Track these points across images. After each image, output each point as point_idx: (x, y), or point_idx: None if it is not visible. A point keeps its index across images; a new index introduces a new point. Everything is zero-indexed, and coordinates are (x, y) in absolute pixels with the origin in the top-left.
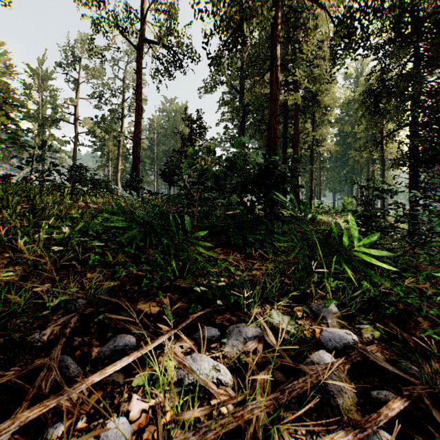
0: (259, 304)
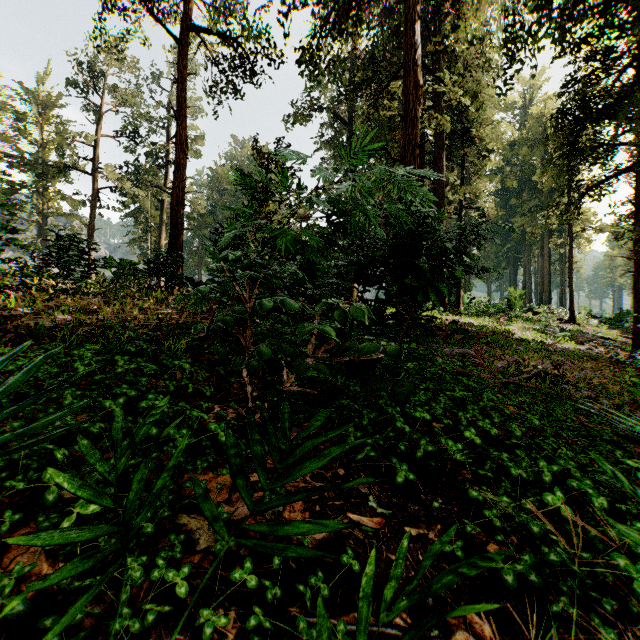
0: None
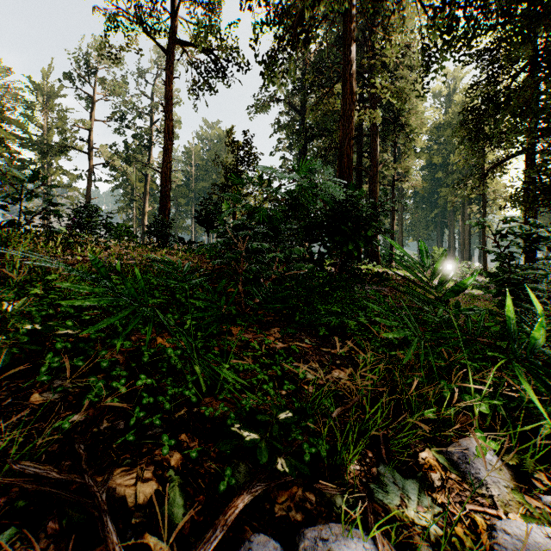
0: (355, 451)
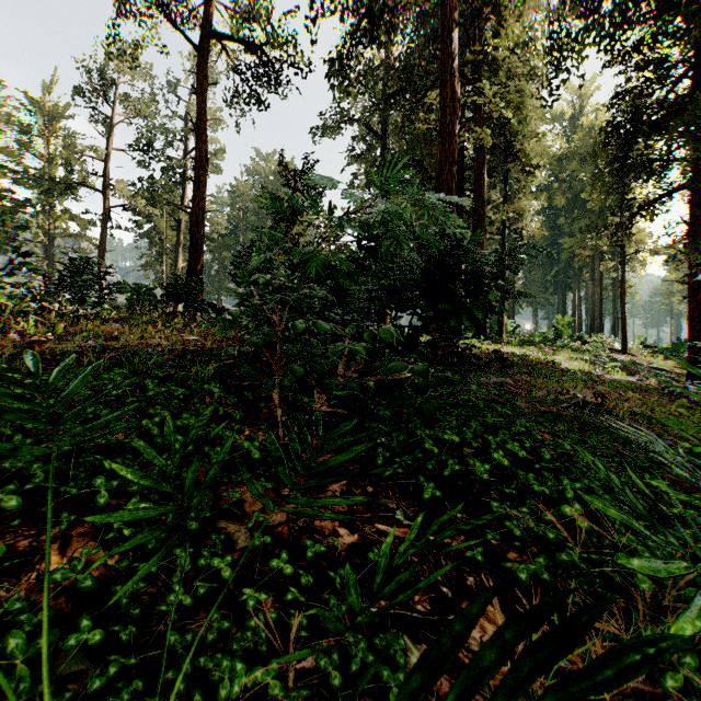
0: None
